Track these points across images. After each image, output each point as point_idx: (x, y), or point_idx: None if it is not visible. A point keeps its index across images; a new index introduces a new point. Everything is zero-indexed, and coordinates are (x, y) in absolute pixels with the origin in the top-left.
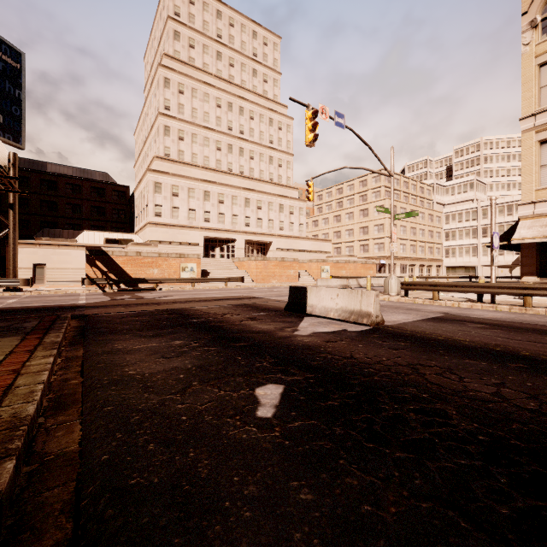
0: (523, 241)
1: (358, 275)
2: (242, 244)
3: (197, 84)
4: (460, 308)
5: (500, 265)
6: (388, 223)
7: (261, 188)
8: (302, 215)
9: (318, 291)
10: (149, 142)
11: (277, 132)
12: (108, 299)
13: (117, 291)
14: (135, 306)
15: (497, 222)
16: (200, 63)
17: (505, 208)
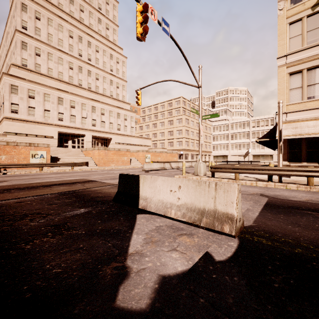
0: (284, 137)
1: (168, 160)
2: (89, 138)
3: (53, 16)
4: (264, 188)
5: (239, 155)
6: (184, 129)
7: (104, 100)
8: (133, 121)
9: (153, 180)
10: (10, 54)
11: (115, 64)
12: None
13: None
14: None
15: (238, 132)
16: (55, 2)
17: (242, 125)
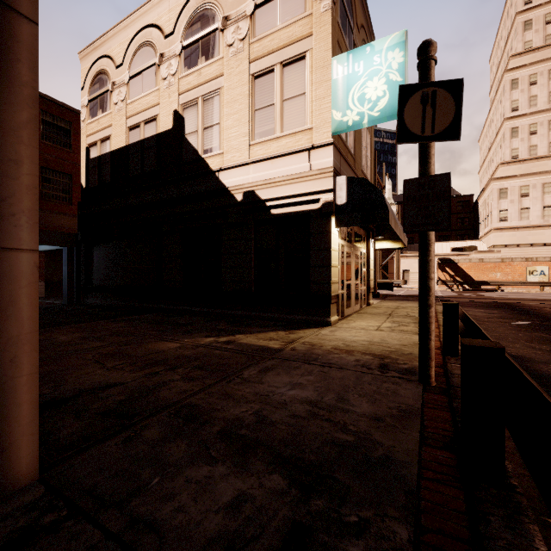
0: None
1: None
2: None
3: None
4: None
5: None
6: None
7: None
8: None
9: None
10: (494, 148)
11: None
12: (456, 294)
13: (462, 290)
14: (475, 299)
15: None
16: None
17: None
